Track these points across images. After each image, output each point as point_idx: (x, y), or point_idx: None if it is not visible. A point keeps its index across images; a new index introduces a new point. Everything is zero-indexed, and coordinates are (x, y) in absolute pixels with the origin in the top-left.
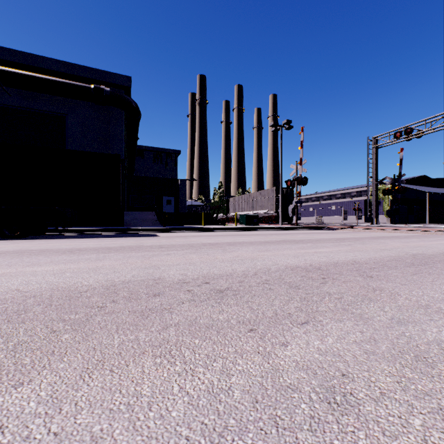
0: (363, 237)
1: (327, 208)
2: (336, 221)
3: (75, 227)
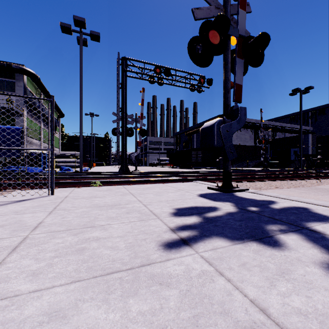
0: None
1: None
2: None
3: None
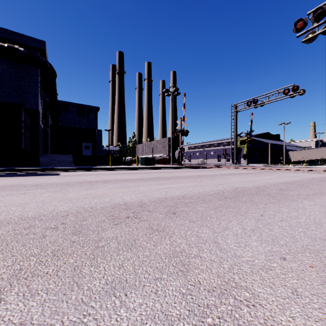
0: (219, 174)
1: (208, 153)
2: (214, 162)
3: None
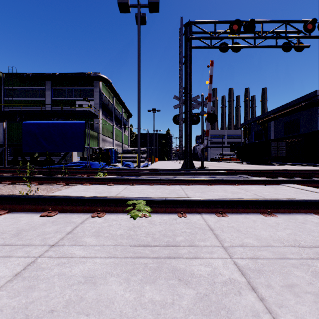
0: None
1: None
2: None
3: None
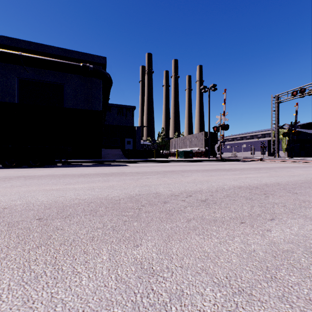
0: (273, 167)
1: (240, 146)
2: (247, 155)
3: (70, 160)
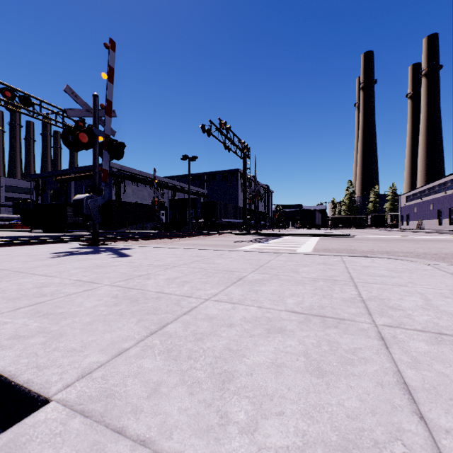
0: None
1: (427, 208)
2: (433, 227)
3: None
